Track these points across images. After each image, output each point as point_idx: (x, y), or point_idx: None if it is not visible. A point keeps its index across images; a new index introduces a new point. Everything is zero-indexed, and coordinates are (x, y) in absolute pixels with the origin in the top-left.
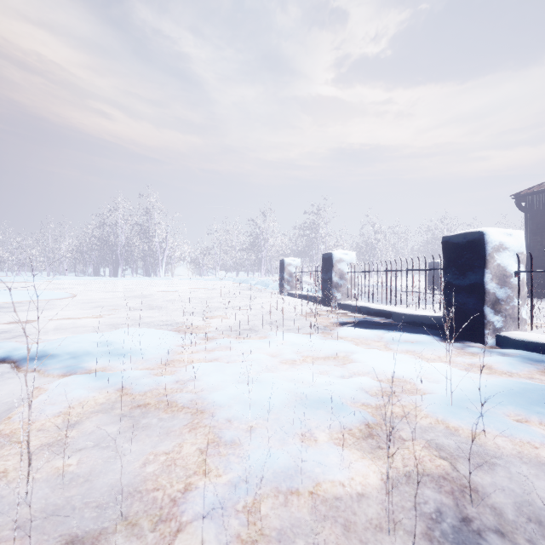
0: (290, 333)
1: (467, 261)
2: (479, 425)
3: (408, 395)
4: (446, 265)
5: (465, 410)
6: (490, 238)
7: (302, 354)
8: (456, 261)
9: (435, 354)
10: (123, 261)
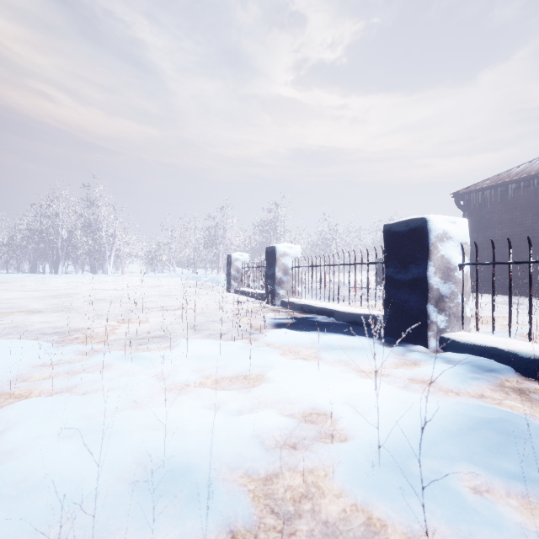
0: (207, 341)
1: (409, 252)
2: (420, 514)
3: (321, 446)
4: (388, 257)
5: (399, 478)
6: (433, 226)
7: (203, 374)
8: (398, 253)
9: (372, 365)
10: (64, 256)
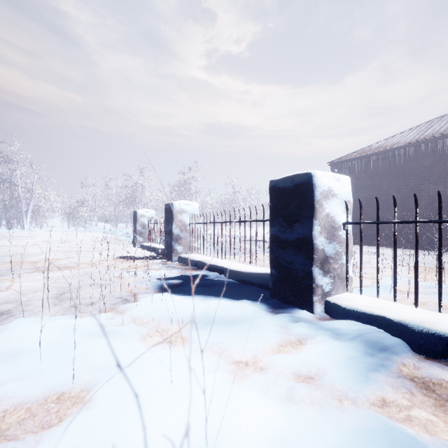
0: (53, 320)
1: (294, 209)
2: None
3: None
4: (273, 215)
5: None
6: (318, 182)
7: None
8: (284, 210)
9: (250, 351)
10: None
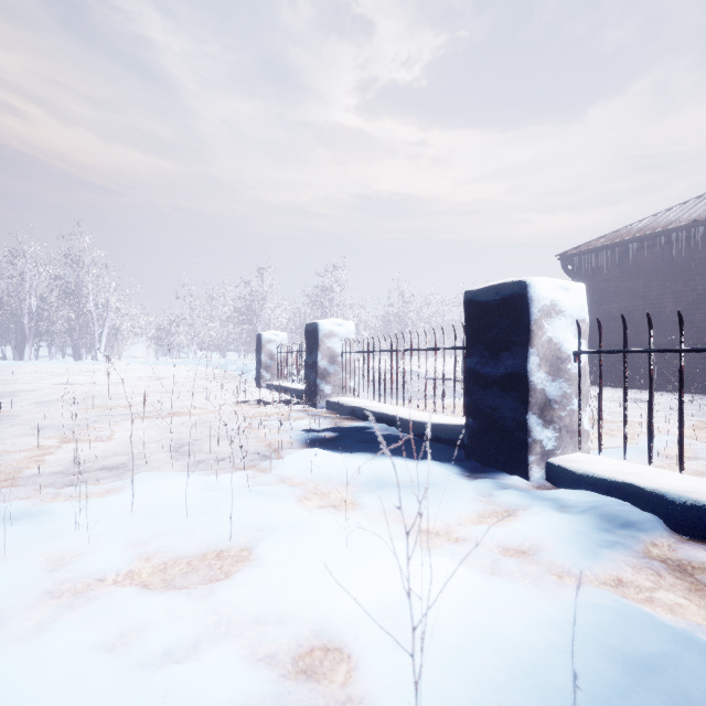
0: (183, 476)
1: (501, 333)
2: None
3: None
4: (470, 340)
5: None
6: (536, 293)
7: (144, 550)
8: (485, 334)
9: (441, 519)
10: (32, 335)
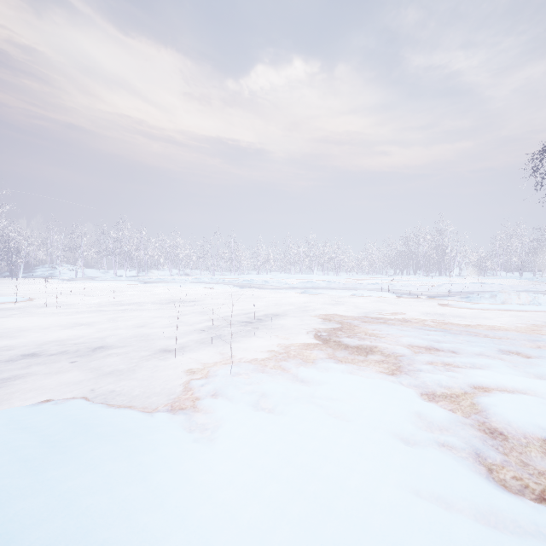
0: None
1: None
2: None
3: None
4: None
5: None
6: None
7: None
8: None
9: None
10: (423, 266)
